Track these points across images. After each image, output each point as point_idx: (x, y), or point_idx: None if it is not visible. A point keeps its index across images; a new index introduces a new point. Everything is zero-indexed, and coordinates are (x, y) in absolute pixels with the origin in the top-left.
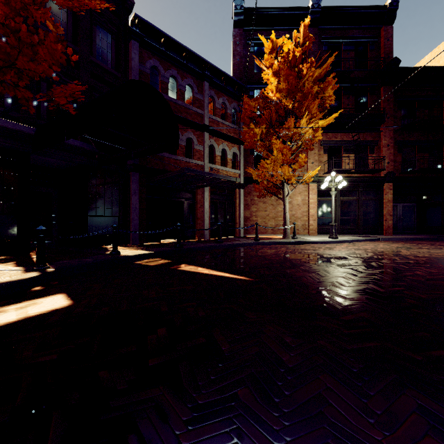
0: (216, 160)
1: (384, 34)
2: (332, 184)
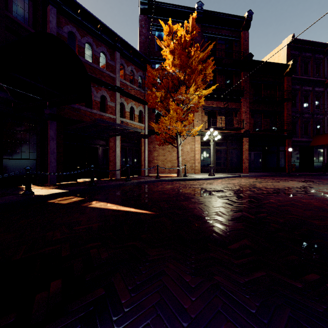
0: (125, 115)
1: (243, 36)
2: (211, 137)
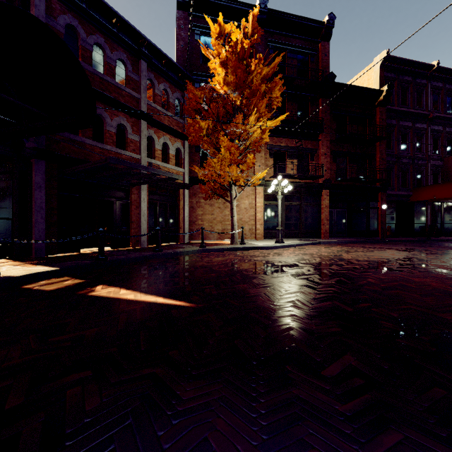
0: (155, 155)
1: (322, 49)
2: (279, 187)
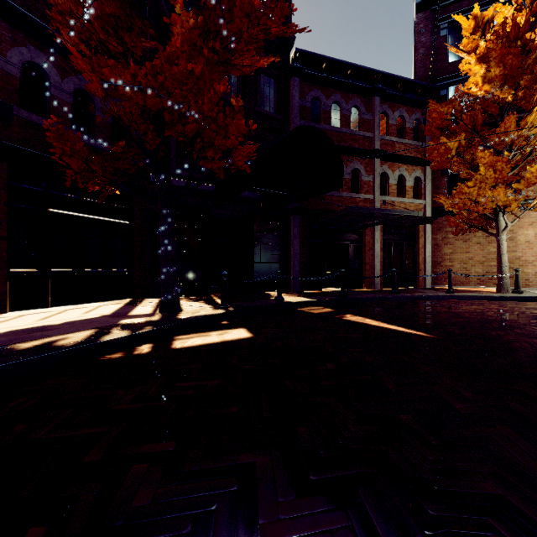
0: (389, 191)
1: None
2: None
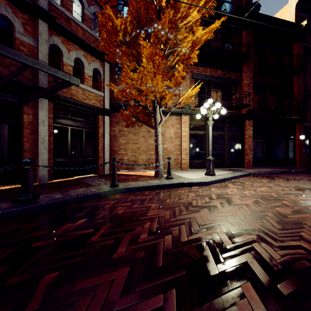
0: (64, 70)
1: None
2: (209, 112)
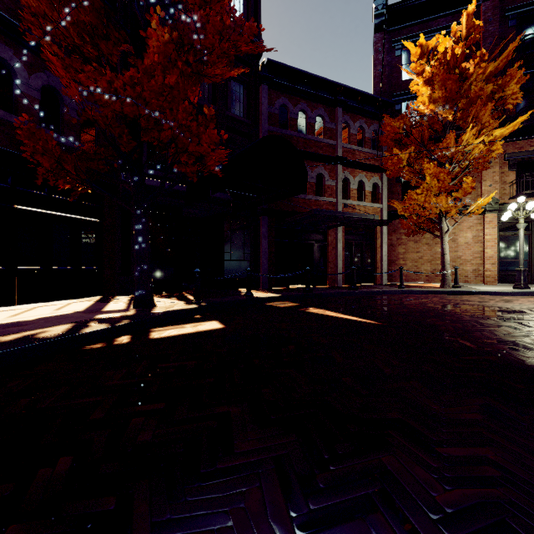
0: (351, 195)
1: None
2: (519, 213)
